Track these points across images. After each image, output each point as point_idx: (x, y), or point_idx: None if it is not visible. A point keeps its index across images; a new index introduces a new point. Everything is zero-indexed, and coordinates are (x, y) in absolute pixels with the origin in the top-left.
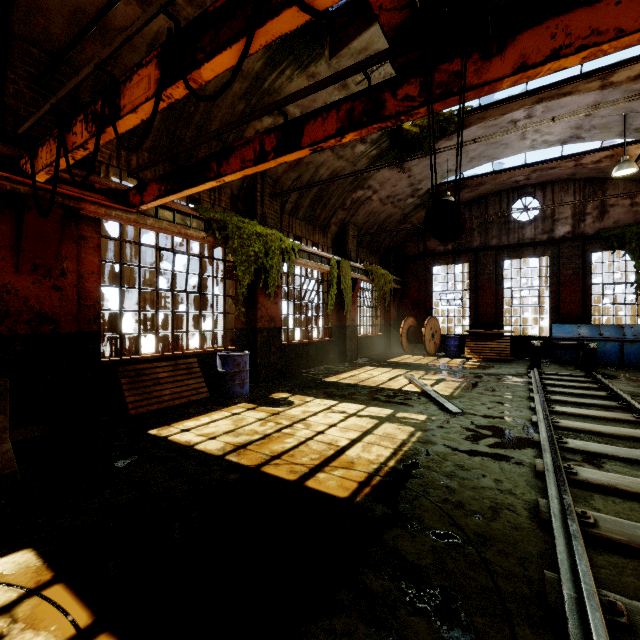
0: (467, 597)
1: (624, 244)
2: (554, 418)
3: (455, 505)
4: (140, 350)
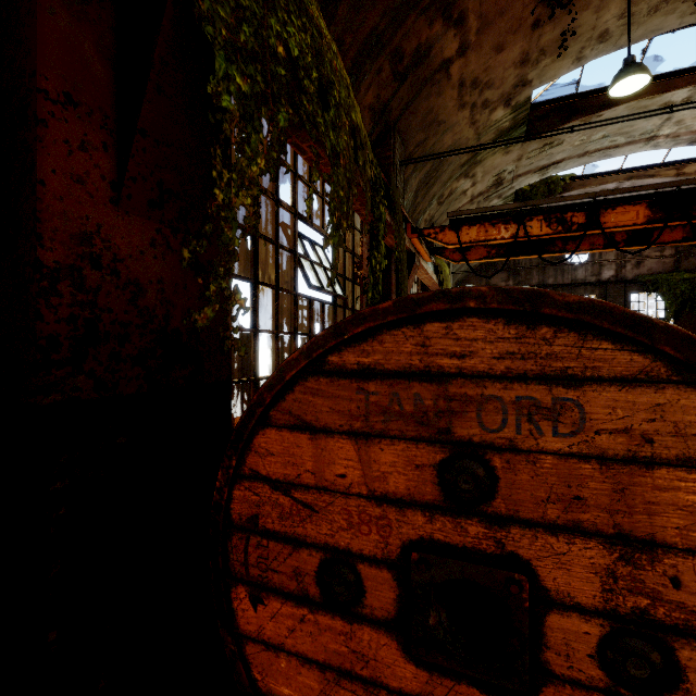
0: None
1: (655, 288)
2: None
3: None
4: None
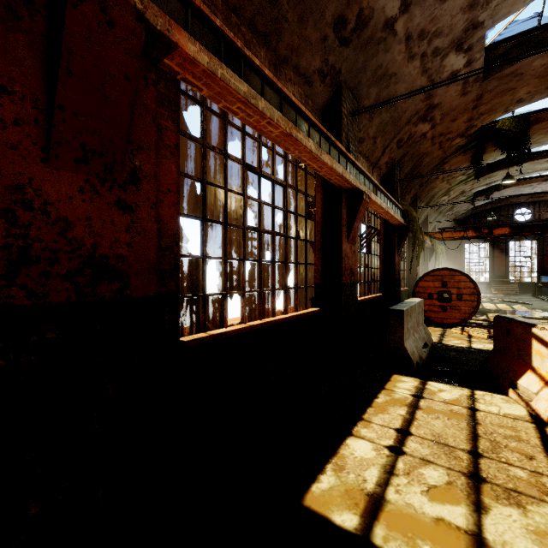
0: None
1: None
2: None
3: None
4: None
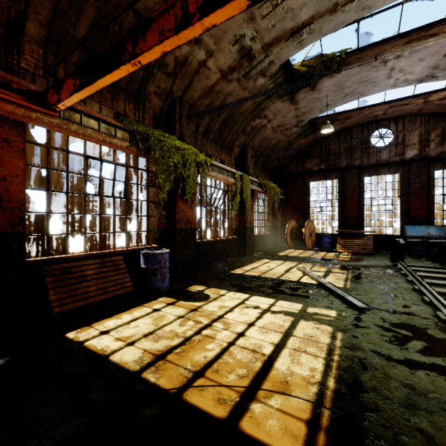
0: None
1: None
2: None
3: None
4: (67, 249)
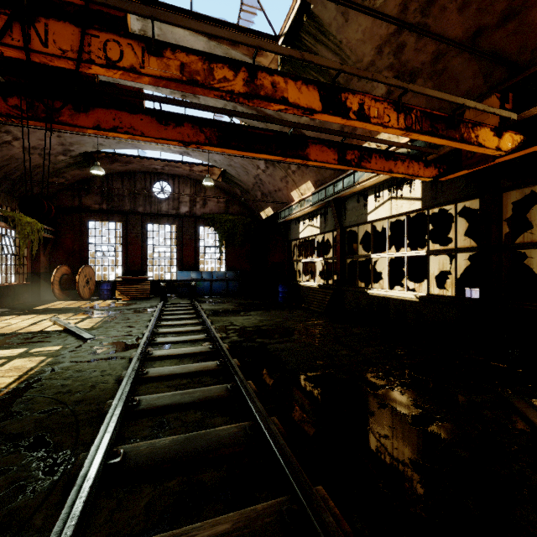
0: (54, 432)
1: (215, 224)
2: (156, 329)
3: (65, 393)
4: None
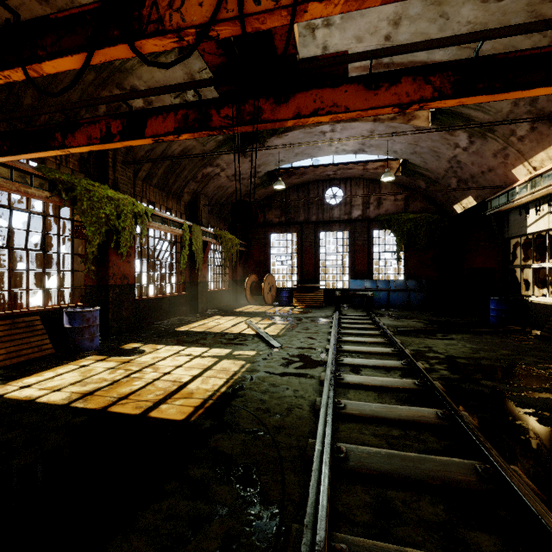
0: (260, 466)
1: (391, 226)
2: (339, 345)
3: (264, 411)
4: None
